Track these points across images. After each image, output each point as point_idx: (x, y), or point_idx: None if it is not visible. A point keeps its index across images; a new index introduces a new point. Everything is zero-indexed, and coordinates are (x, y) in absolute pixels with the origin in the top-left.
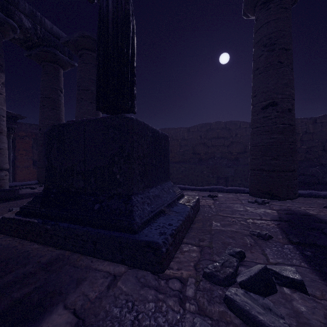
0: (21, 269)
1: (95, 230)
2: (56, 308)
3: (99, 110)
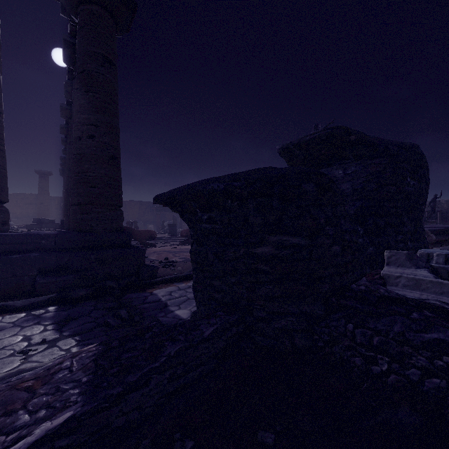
0: None
1: None
2: None
3: None
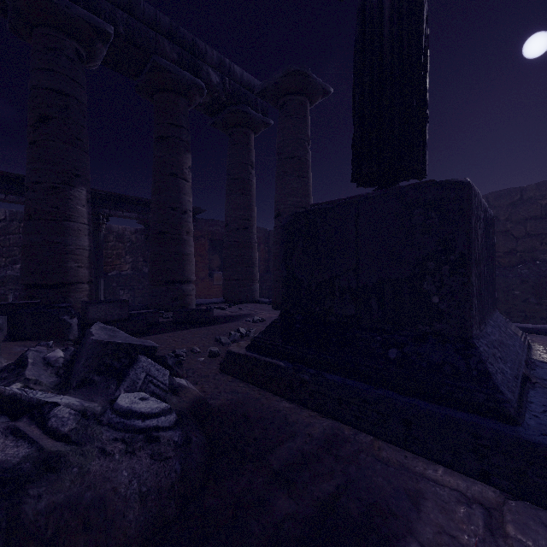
0: (291, 442)
1: (405, 399)
2: (409, 546)
3: (357, 180)
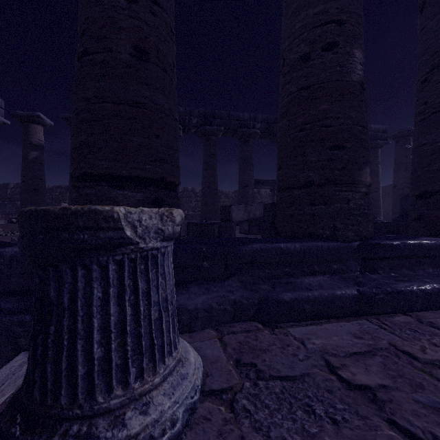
0: None
1: None
2: None
3: None
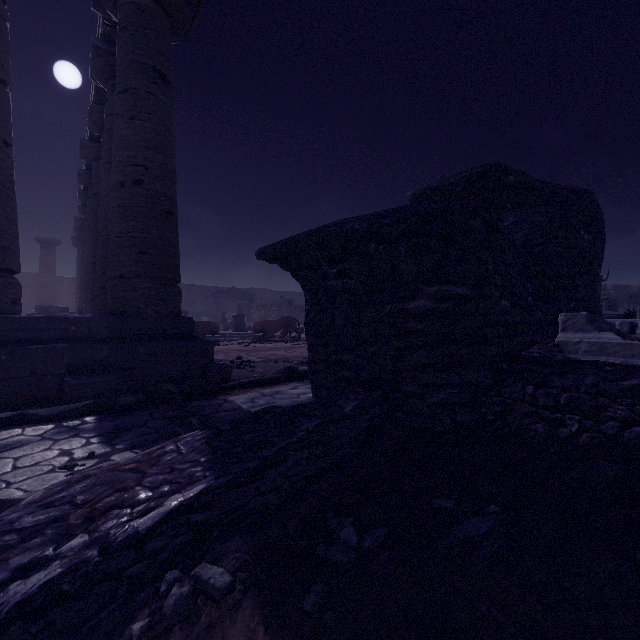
0: None
1: None
2: None
3: None
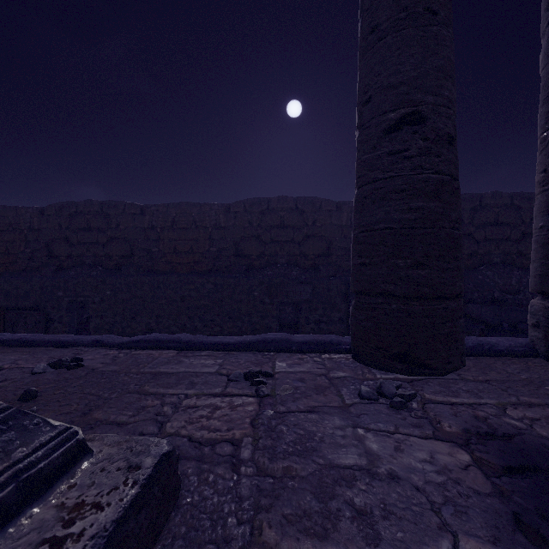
0: None
1: None
2: None
3: None
